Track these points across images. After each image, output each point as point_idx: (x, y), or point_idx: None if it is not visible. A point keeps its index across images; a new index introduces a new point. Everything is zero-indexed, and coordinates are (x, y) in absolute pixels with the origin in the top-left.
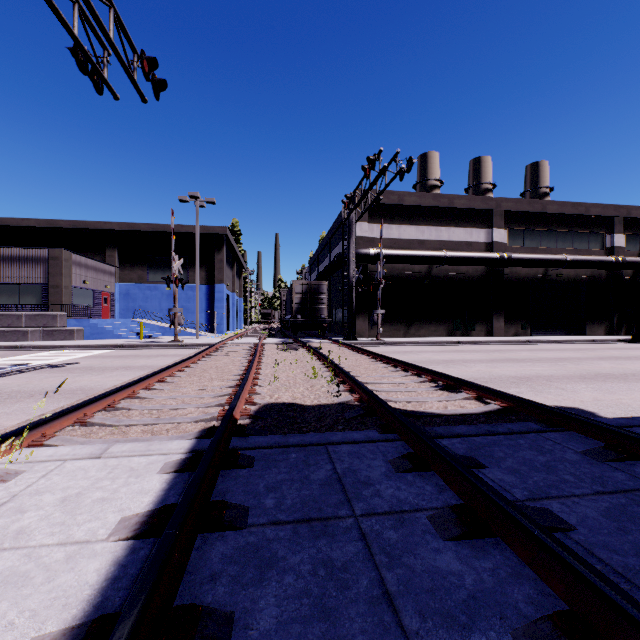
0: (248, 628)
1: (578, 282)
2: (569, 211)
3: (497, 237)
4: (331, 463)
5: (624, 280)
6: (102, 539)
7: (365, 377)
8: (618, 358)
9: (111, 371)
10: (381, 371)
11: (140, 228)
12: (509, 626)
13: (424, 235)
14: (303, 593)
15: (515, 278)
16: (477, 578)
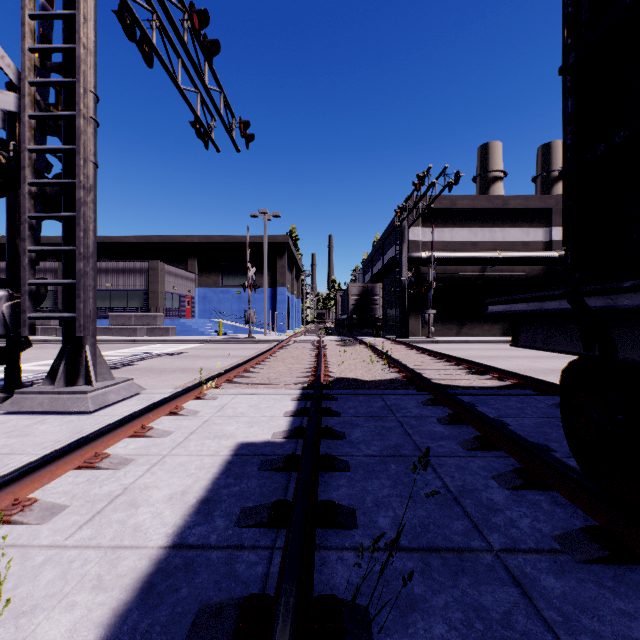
0: (351, 435)
1: None
2: None
3: (556, 235)
4: (384, 401)
5: None
6: (279, 416)
7: (412, 365)
8: None
9: (214, 358)
10: (427, 362)
11: (215, 240)
12: (457, 441)
13: (477, 237)
14: (372, 431)
15: None
16: (450, 433)
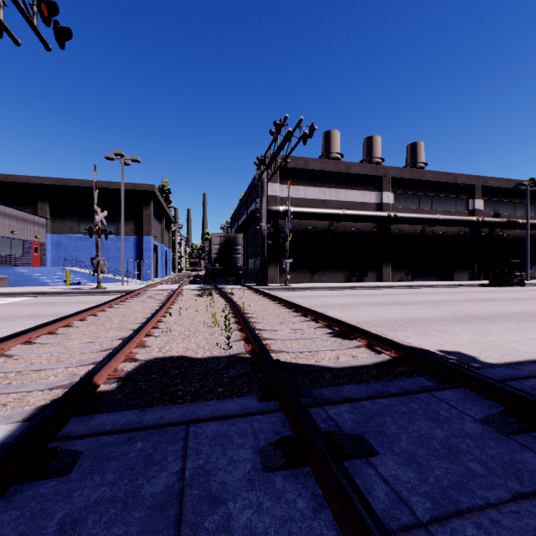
0: None
1: (448, 237)
2: (441, 179)
3: (385, 199)
4: (182, 458)
5: (482, 236)
6: None
7: (266, 323)
8: (482, 300)
9: (13, 320)
10: (283, 316)
11: (71, 183)
12: None
13: (326, 196)
14: None
15: (400, 233)
16: None
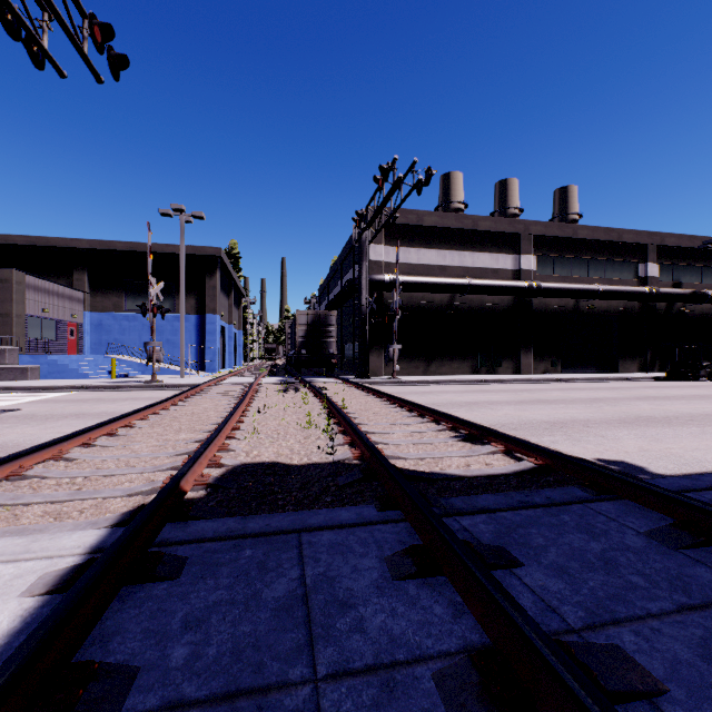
0: None
1: (610, 315)
2: (601, 237)
3: (525, 264)
4: (300, 565)
5: (658, 313)
6: None
7: (373, 425)
8: (656, 398)
9: (56, 420)
10: (393, 417)
11: (115, 247)
12: None
13: (446, 260)
14: None
15: (544, 310)
16: None
